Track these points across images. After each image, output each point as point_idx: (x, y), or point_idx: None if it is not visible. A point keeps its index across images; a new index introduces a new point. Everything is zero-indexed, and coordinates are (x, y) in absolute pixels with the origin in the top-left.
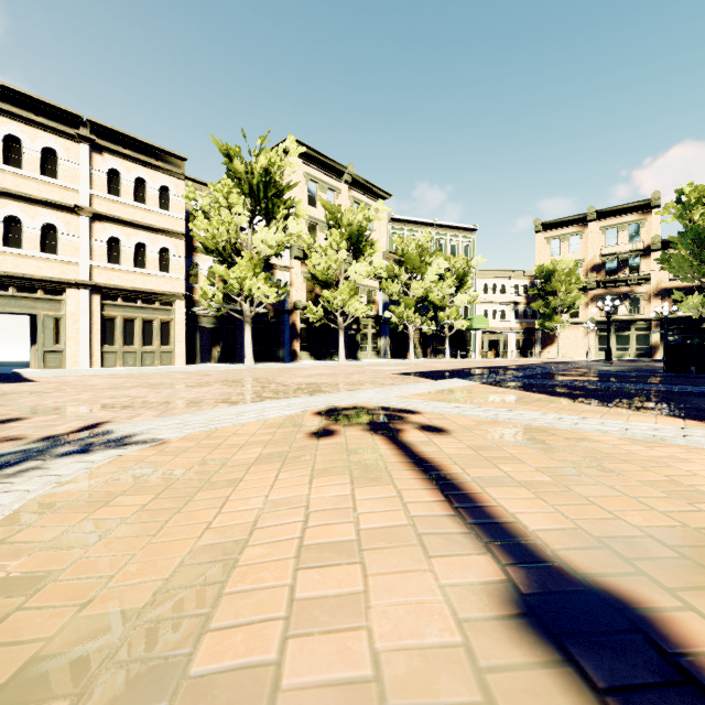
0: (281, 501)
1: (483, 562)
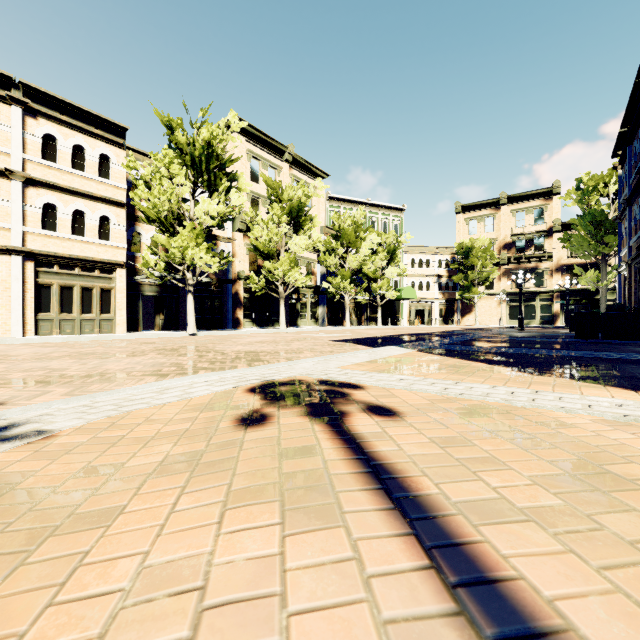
0: (168, 563)
1: None
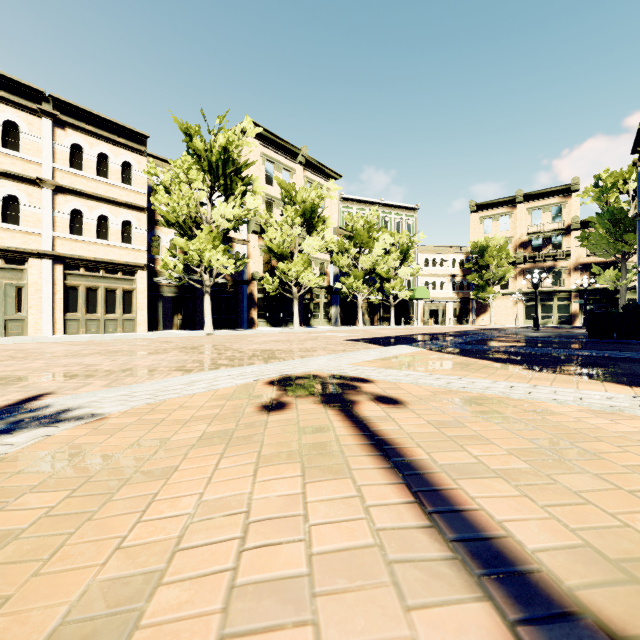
0: (218, 501)
1: (479, 610)
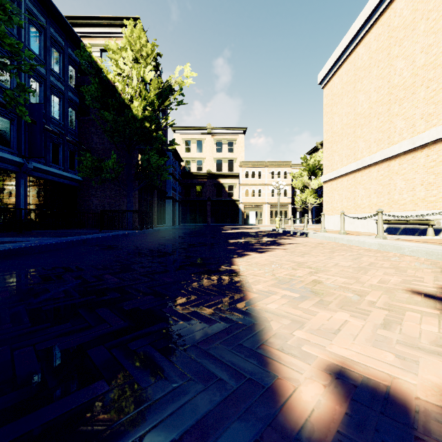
0: None
1: None
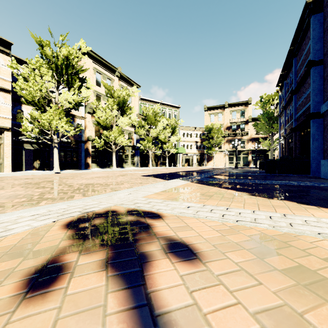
0: None
1: None
